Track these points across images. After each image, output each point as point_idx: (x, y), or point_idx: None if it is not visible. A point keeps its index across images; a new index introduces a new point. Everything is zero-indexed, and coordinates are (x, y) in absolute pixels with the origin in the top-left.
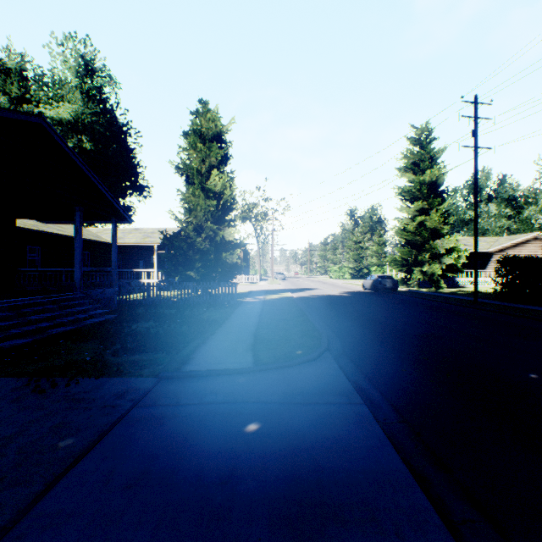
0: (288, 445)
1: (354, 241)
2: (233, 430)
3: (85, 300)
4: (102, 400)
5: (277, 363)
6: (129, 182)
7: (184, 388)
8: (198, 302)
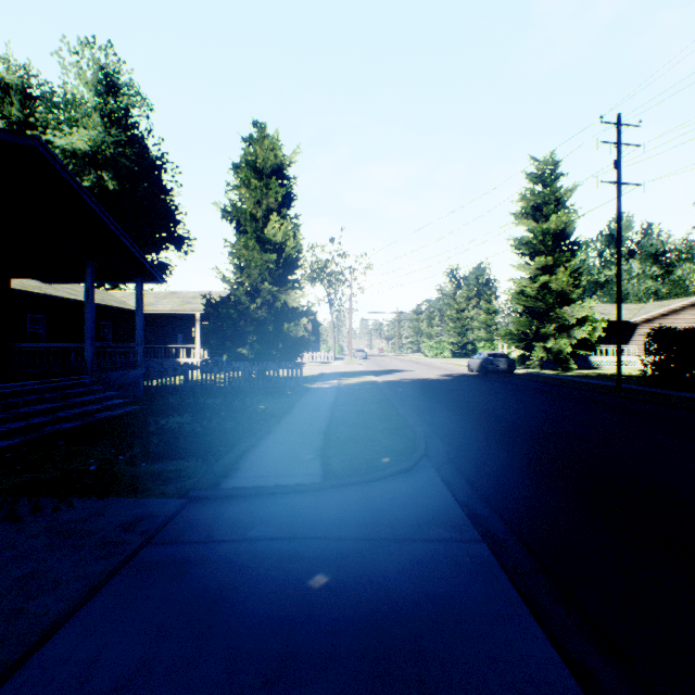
0: (371, 613)
1: (456, 309)
2: (288, 586)
3: (99, 386)
4: (102, 534)
5: (355, 476)
6: (164, 233)
7: (221, 514)
8: (252, 389)
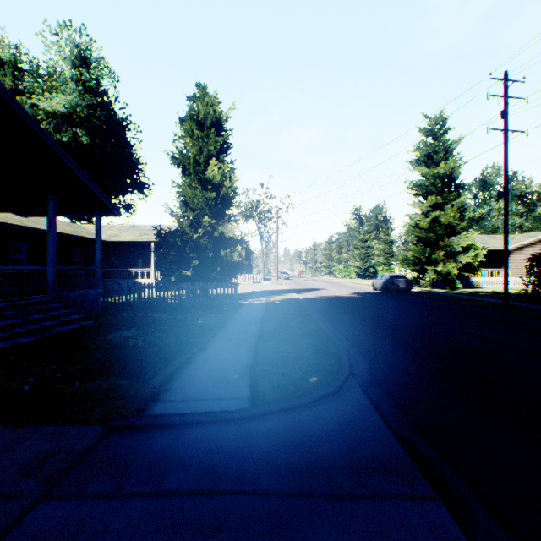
0: None
1: (360, 240)
2: None
3: (59, 303)
4: None
5: (284, 401)
6: (129, 179)
7: (139, 451)
8: (194, 305)
